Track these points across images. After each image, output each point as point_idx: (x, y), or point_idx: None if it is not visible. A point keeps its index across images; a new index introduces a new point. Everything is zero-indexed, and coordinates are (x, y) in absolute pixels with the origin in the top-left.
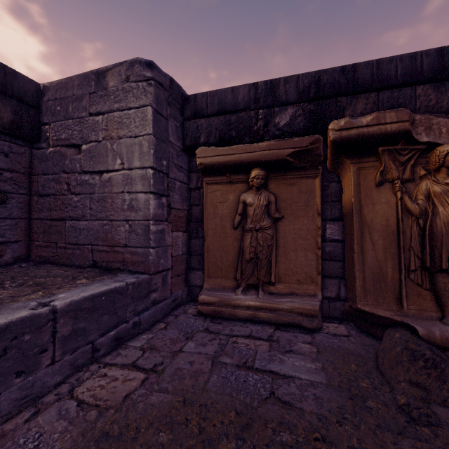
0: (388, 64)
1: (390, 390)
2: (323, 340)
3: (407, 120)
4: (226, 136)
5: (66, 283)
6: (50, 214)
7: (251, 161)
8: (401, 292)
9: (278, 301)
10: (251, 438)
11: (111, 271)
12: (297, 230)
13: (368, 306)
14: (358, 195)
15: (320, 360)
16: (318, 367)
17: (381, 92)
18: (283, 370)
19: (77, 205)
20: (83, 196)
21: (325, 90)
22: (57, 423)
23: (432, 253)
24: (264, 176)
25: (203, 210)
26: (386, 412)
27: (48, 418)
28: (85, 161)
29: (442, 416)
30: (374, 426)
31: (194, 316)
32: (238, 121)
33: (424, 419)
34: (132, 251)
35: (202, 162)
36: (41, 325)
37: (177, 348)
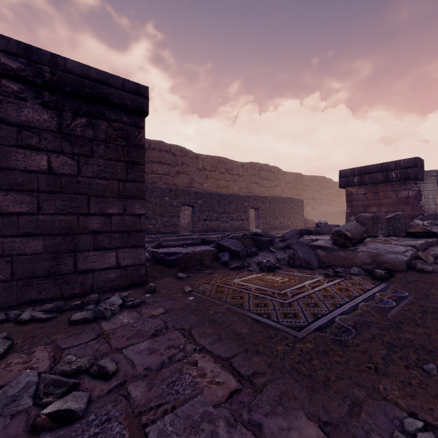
0: None
1: None
2: None
3: None
4: None
5: None
6: None
7: None
8: None
9: None
10: None
11: None
12: None
13: None
14: None
15: None
16: None
17: None
18: None
19: None
20: None
21: None
22: None
23: None
24: None
25: None
26: None
27: None
28: None
29: None
30: None
31: None
32: None
33: None
34: None
35: None
36: None
37: None
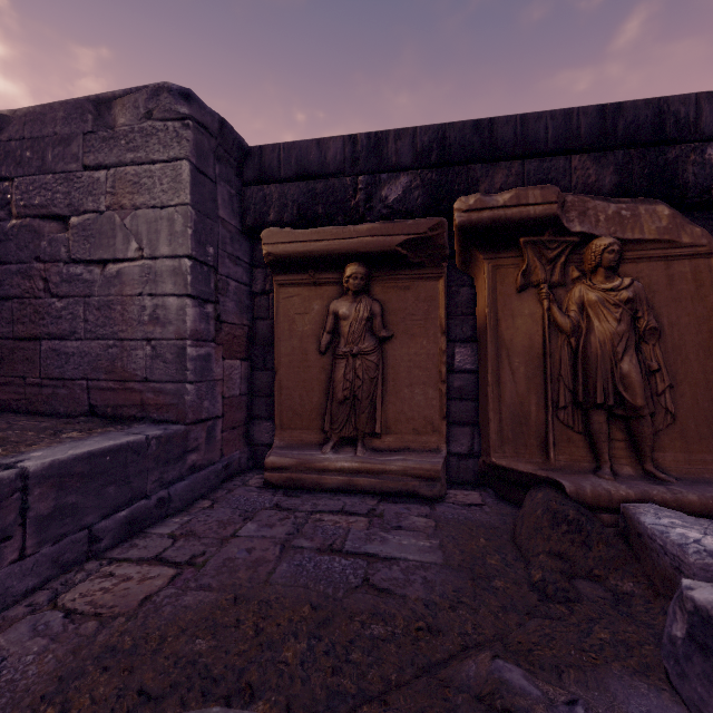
0: (536, 122)
1: (525, 566)
2: (446, 511)
3: (555, 201)
4: (308, 213)
5: (44, 439)
6: (12, 329)
7: (345, 252)
8: (548, 438)
9: (385, 460)
10: (330, 635)
11: (121, 422)
12: (412, 355)
13: (505, 459)
14: (494, 304)
15: (438, 536)
16: (434, 544)
17: (527, 160)
18: (385, 551)
19: (62, 315)
20: (72, 300)
21: (452, 153)
22: (31, 642)
23: (586, 383)
24: (364, 275)
25: (274, 325)
26: (515, 592)
27: (14, 637)
28: (77, 244)
29: (584, 590)
30: (497, 608)
31: (259, 489)
32: (328, 191)
33: (560, 594)
34: (156, 388)
35: (271, 251)
36: (1, 498)
37: (228, 532)
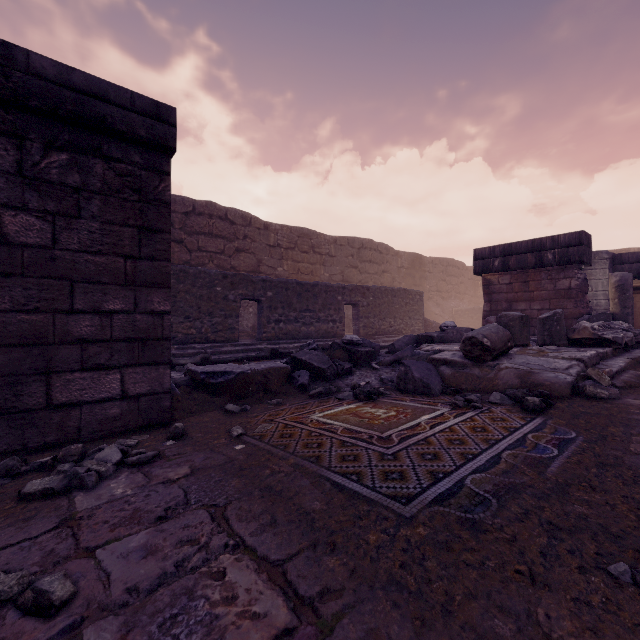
0: None
1: None
2: None
3: None
4: None
5: None
6: None
7: None
8: None
9: None
10: None
11: None
12: None
13: None
14: None
15: None
16: None
17: None
18: None
19: None
20: None
21: None
22: None
23: None
24: None
25: None
26: None
27: None
28: None
29: None
30: None
31: None
32: None
33: None
34: None
35: None
36: None
37: None
